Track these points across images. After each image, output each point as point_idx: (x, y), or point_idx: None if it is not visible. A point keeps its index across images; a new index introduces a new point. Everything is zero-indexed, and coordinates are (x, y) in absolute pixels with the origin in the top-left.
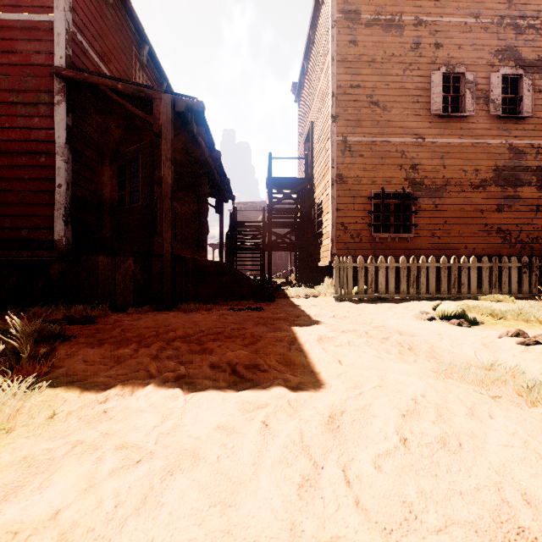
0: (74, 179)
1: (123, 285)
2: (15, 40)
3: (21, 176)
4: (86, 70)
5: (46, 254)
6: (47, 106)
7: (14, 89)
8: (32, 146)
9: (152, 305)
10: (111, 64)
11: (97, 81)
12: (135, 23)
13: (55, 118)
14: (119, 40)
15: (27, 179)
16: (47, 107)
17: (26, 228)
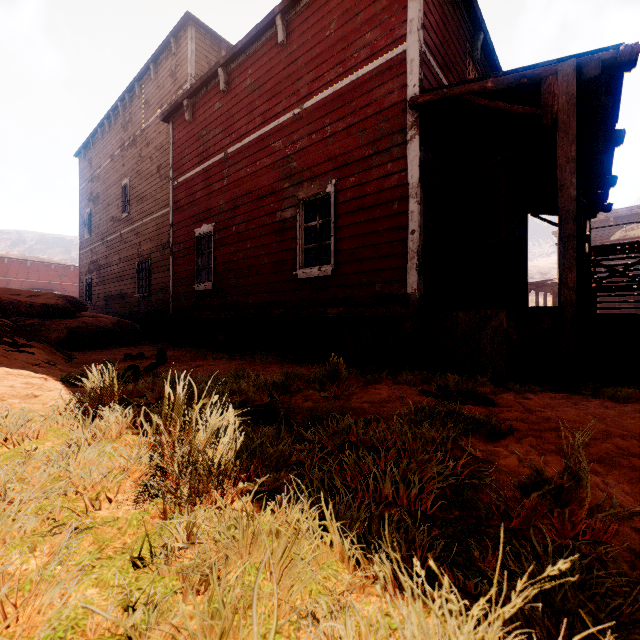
0: (423, 221)
1: (490, 349)
2: (370, 91)
3: (375, 229)
4: (441, 87)
5: (399, 310)
6: (399, 147)
7: (369, 141)
8: (385, 196)
9: (535, 380)
10: (449, 75)
11: (459, 92)
12: (470, 11)
13: (408, 158)
14: (456, 41)
15: (380, 231)
16: (399, 148)
17: (380, 283)
